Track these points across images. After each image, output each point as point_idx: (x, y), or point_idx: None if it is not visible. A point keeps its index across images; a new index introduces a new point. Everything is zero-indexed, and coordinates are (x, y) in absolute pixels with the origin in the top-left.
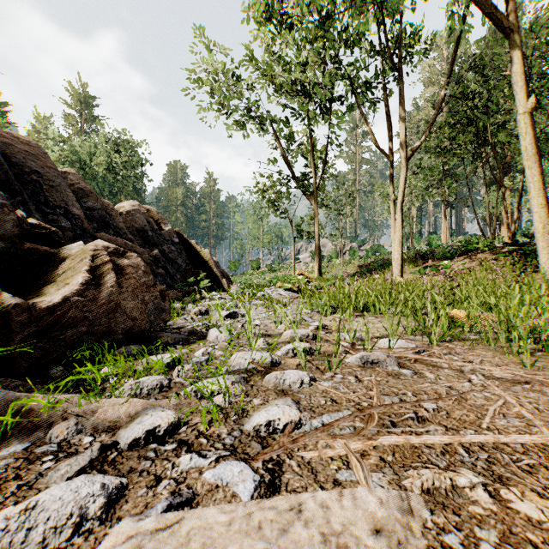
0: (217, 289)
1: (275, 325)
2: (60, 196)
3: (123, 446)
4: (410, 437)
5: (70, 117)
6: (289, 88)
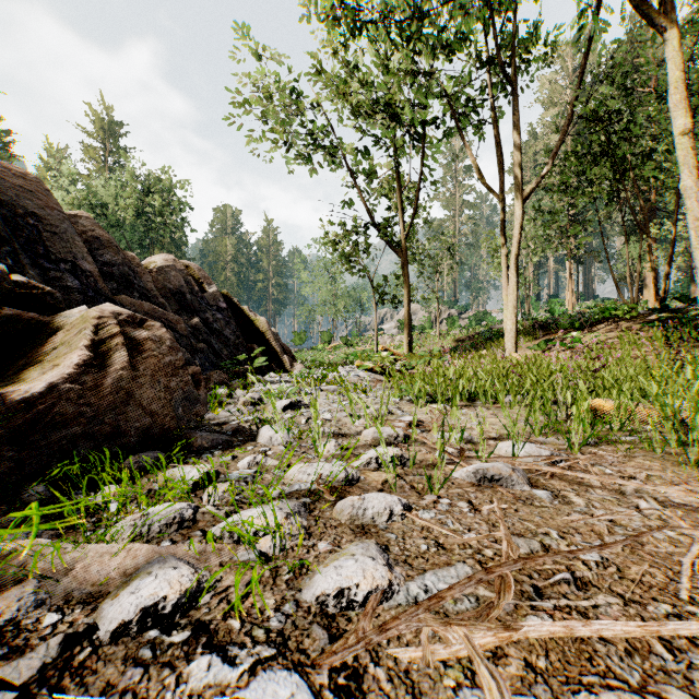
0: (276, 369)
1: (352, 420)
2: (66, 247)
3: (103, 635)
4: (573, 625)
5: (91, 150)
6: (370, 109)
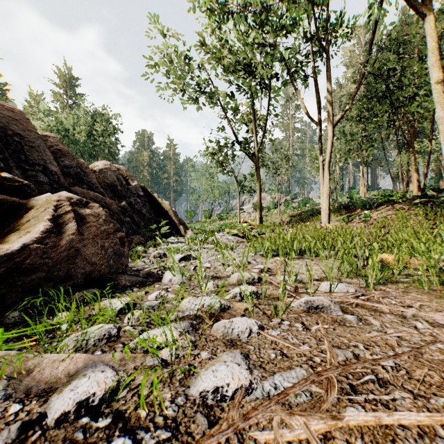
0: (175, 234)
1: (224, 268)
2: (39, 155)
3: (50, 421)
4: (380, 415)
5: (58, 95)
6: (235, 68)
